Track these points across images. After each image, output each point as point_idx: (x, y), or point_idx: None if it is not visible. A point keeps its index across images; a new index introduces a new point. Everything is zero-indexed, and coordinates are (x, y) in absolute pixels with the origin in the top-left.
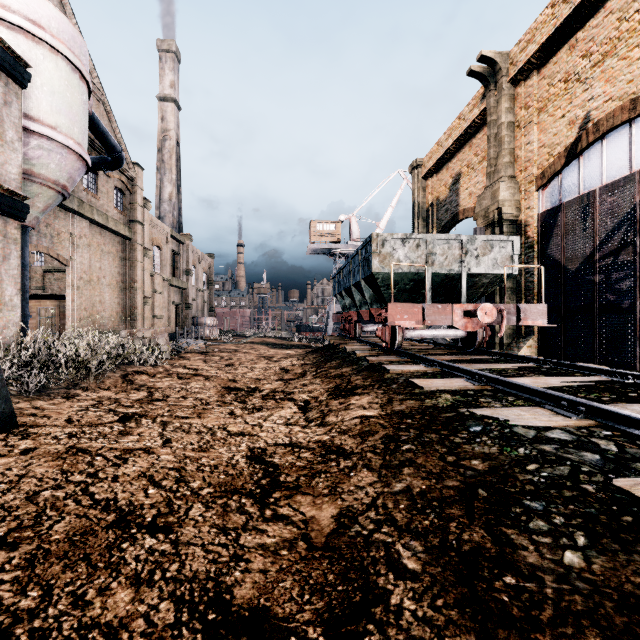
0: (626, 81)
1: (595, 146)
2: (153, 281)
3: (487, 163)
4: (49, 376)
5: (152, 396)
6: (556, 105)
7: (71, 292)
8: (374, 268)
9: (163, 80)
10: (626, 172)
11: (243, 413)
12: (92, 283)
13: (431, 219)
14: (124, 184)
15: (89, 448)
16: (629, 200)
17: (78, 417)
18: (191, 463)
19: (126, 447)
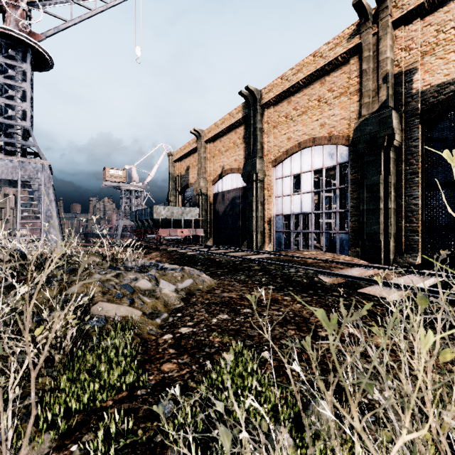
0: (230, 161)
1: (225, 177)
2: None
3: (198, 169)
4: None
5: None
6: (217, 158)
7: None
8: (154, 217)
9: None
10: (231, 188)
11: None
12: None
13: (178, 182)
14: None
15: None
16: (231, 197)
17: None
18: None
19: None
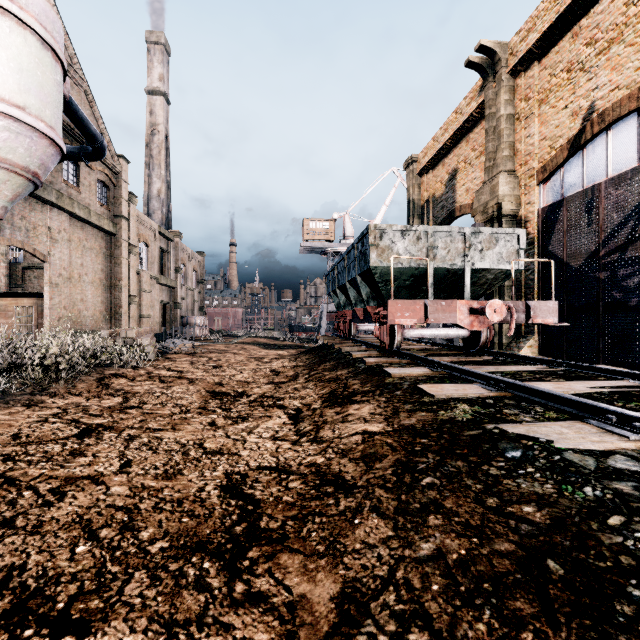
0: (634, 68)
1: (600, 137)
2: (140, 279)
3: (485, 157)
4: (12, 380)
5: (127, 402)
6: (558, 96)
7: (49, 289)
8: (372, 262)
9: (152, 73)
10: (634, 164)
11: (225, 423)
12: (73, 280)
13: (426, 216)
14: (108, 177)
15: (21, 477)
16: (637, 193)
17: (29, 431)
18: (148, 498)
19: (70, 474)
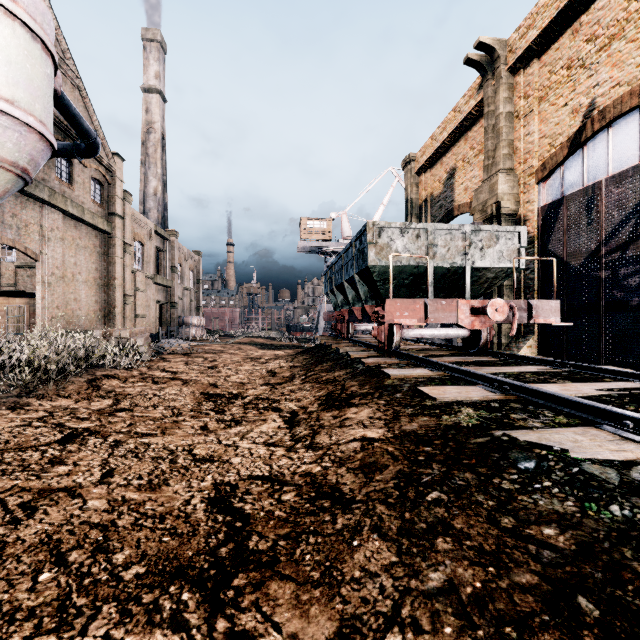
0: (635, 65)
1: (600, 135)
2: (135, 278)
3: (484, 156)
4: None
5: (117, 405)
6: (558, 93)
7: (41, 289)
8: (370, 260)
9: (147, 70)
10: (635, 161)
11: (218, 427)
12: (66, 279)
13: (425, 216)
14: (102, 175)
15: None
16: (639, 191)
17: (10, 436)
18: (128, 513)
19: (45, 486)
